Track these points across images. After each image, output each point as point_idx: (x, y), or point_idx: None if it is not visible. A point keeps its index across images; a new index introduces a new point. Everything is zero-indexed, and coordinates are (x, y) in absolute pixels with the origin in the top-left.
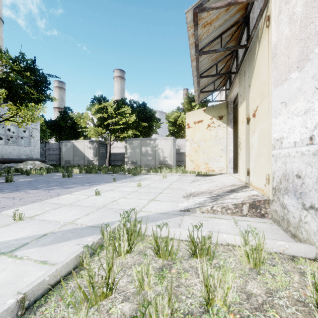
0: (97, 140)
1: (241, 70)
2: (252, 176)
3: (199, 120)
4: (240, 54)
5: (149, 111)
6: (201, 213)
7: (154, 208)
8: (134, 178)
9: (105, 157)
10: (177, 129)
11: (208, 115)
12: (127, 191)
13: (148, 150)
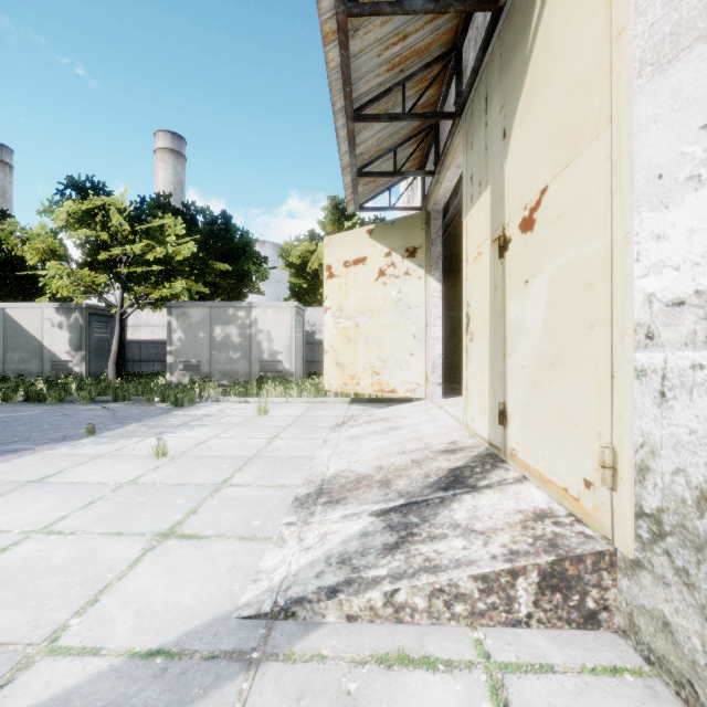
0: (81, 304)
1: (472, 103)
2: (517, 430)
3: (359, 258)
4: (468, 58)
5: (240, 235)
6: (347, 627)
7: (140, 606)
8: (170, 418)
9: (109, 351)
10: (307, 283)
11: (380, 244)
12: (99, 485)
13: (232, 334)
